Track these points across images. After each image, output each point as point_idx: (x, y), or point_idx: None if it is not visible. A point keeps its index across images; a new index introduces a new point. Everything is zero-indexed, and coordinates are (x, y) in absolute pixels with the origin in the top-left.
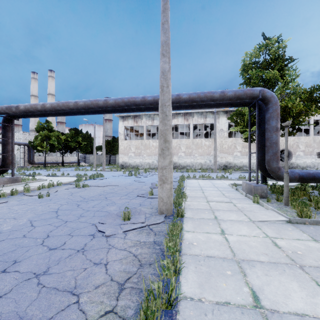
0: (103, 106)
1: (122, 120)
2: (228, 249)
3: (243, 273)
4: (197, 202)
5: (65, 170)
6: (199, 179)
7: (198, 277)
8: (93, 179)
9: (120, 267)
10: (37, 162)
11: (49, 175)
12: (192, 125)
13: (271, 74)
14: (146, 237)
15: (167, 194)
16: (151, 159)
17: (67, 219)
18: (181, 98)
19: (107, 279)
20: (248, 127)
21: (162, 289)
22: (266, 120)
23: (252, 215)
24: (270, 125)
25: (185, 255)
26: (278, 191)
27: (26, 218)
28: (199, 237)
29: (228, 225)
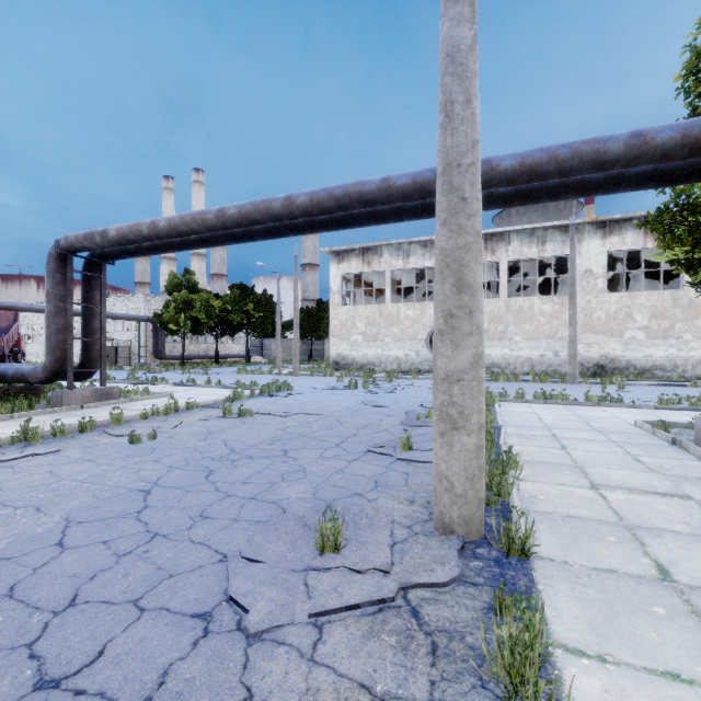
0: (283, 215)
1: (337, 260)
2: None
3: None
4: (559, 487)
5: (219, 372)
6: (535, 403)
7: None
8: (268, 394)
9: None
10: (169, 356)
11: (182, 383)
12: (505, 263)
13: None
14: (398, 664)
15: (466, 468)
16: (402, 349)
17: (161, 524)
18: (495, 170)
19: None
20: None
21: None
22: None
23: None
24: None
25: None
26: None
27: (63, 511)
28: None
29: None
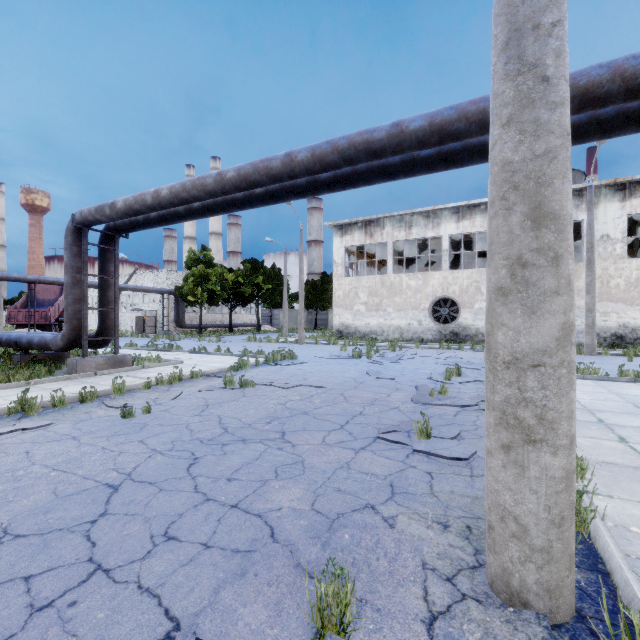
0: (283, 173)
1: (340, 233)
2: None
3: None
4: None
5: (231, 339)
6: None
7: None
8: (272, 363)
9: None
10: (189, 324)
11: (194, 350)
12: None
13: None
14: None
15: (549, 506)
16: (404, 319)
17: (111, 548)
18: None
19: None
20: None
21: None
22: None
23: None
24: None
25: None
26: None
27: (7, 515)
28: None
29: None
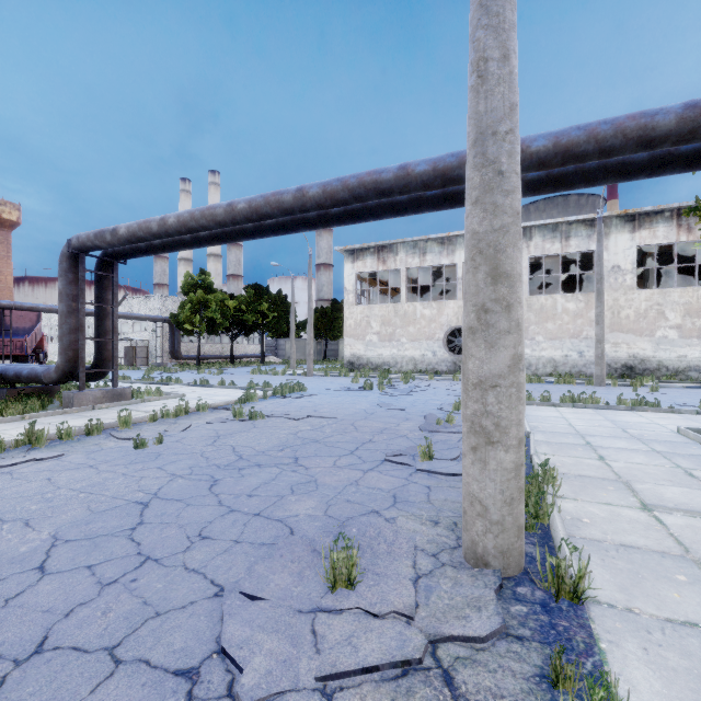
0: (295, 207)
1: (351, 259)
2: None
3: None
4: (605, 508)
5: (233, 372)
6: (562, 407)
7: None
8: (281, 396)
9: None
10: (185, 356)
11: (195, 383)
12: (527, 260)
13: None
14: None
15: (503, 490)
16: (418, 349)
17: (155, 546)
18: (525, 152)
19: None
20: None
21: None
22: None
23: None
24: None
25: None
26: None
27: (52, 527)
28: None
29: None
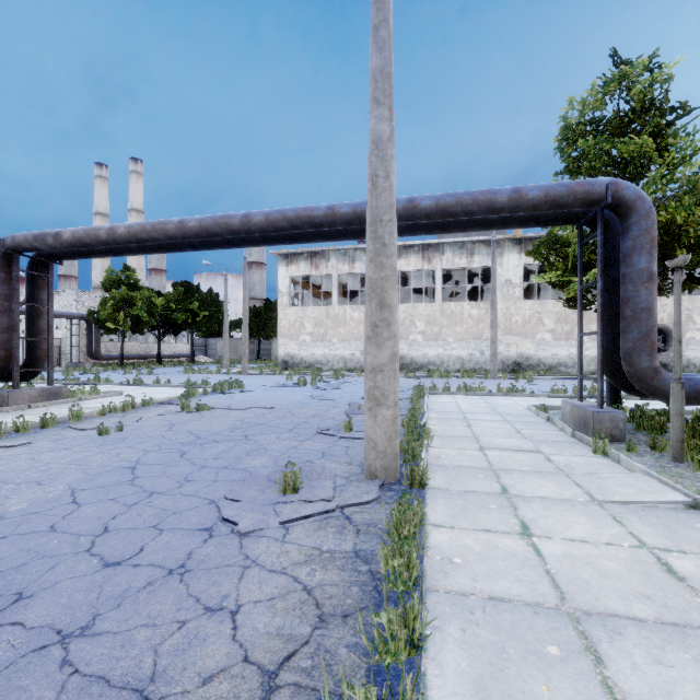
0: (241, 230)
1: (286, 262)
2: (544, 580)
3: (592, 653)
4: (457, 450)
5: (163, 372)
6: (458, 395)
7: (471, 662)
8: (220, 392)
9: (268, 623)
10: (106, 355)
11: (128, 383)
12: (440, 271)
13: (634, 147)
14: (336, 538)
15: (385, 432)
16: (348, 349)
17: (155, 487)
18: (417, 208)
19: (234, 657)
20: (578, 273)
21: (377, 696)
22: (622, 255)
23: (595, 486)
24: (633, 266)
25: (433, 593)
26: (653, 426)
27: (63, 483)
28: (466, 542)
29: (538, 512)
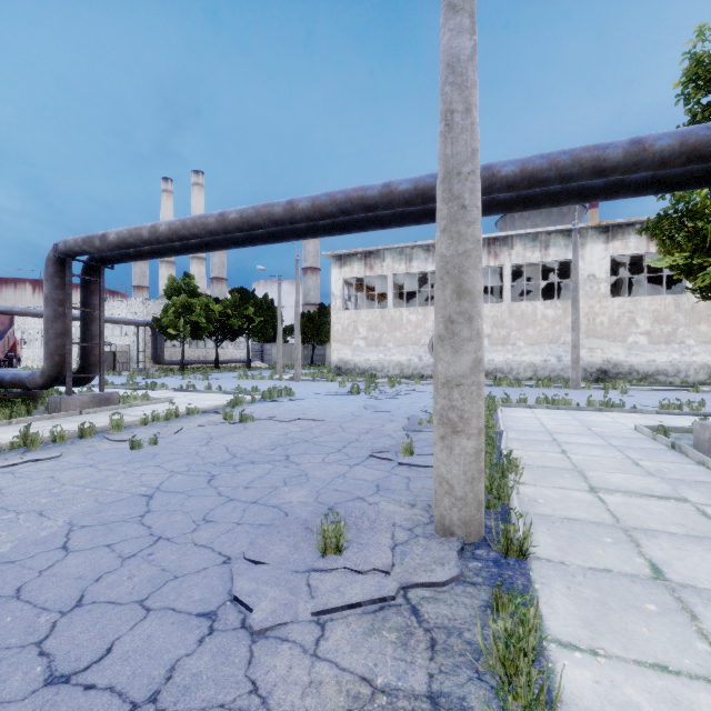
0: (285, 219)
1: (339, 264)
2: None
3: None
4: (558, 491)
5: (219, 377)
6: (537, 408)
7: None
8: (269, 400)
9: None
10: (168, 361)
11: (182, 388)
12: (508, 268)
13: None
14: (398, 658)
15: (465, 471)
16: (405, 354)
17: (165, 528)
18: (496, 176)
19: None
20: None
21: None
22: None
23: None
24: None
25: None
26: None
27: (66, 516)
28: (631, 695)
29: None
